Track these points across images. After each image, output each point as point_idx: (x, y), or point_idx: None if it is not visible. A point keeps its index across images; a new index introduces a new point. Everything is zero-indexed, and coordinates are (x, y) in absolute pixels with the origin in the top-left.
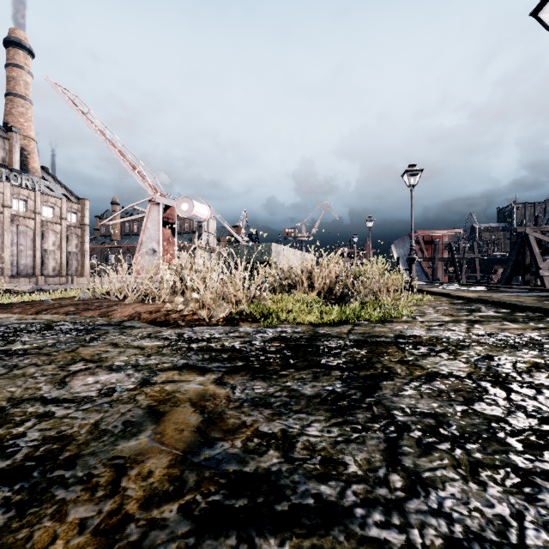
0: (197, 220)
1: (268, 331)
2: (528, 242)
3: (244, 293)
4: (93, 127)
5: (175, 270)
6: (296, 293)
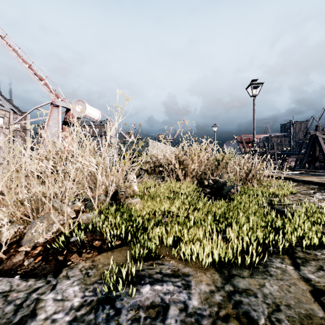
0: (90, 120)
1: (115, 321)
2: (318, 141)
3: (104, 187)
4: (7, 46)
5: (54, 158)
6: (170, 181)
